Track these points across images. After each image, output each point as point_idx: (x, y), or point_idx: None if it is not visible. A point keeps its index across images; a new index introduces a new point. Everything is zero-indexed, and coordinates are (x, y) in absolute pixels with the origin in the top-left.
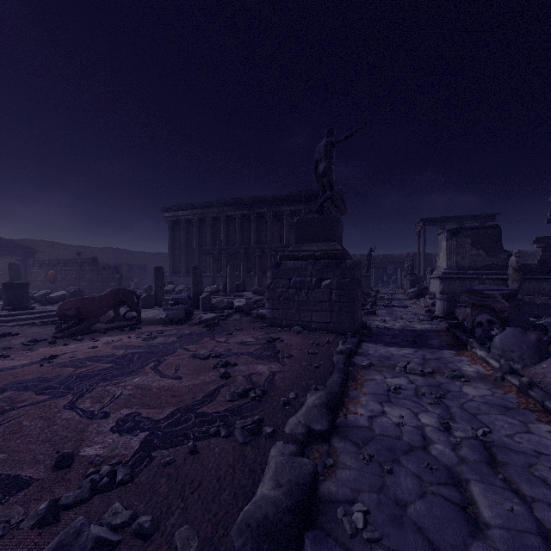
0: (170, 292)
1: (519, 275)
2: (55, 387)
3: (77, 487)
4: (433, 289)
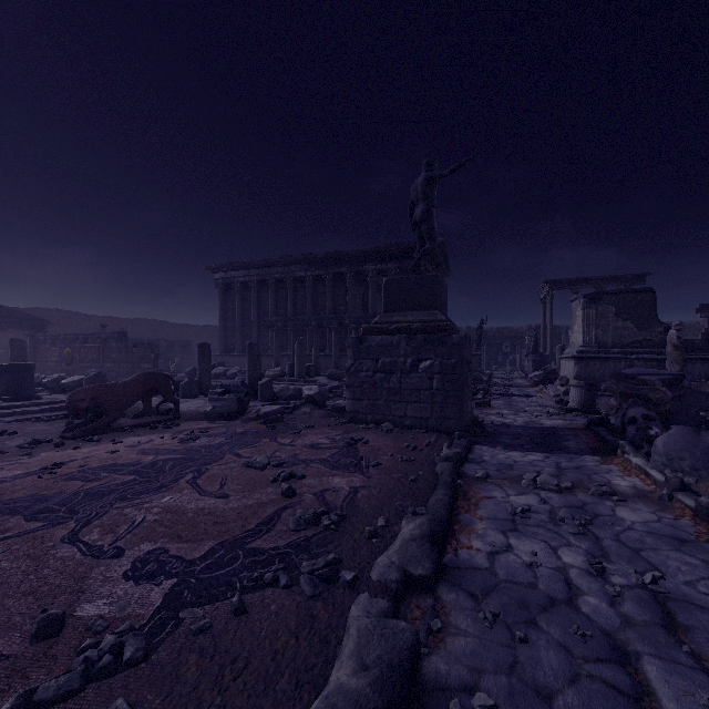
0: (221, 376)
1: (681, 355)
2: (53, 510)
3: (64, 670)
4: (565, 373)
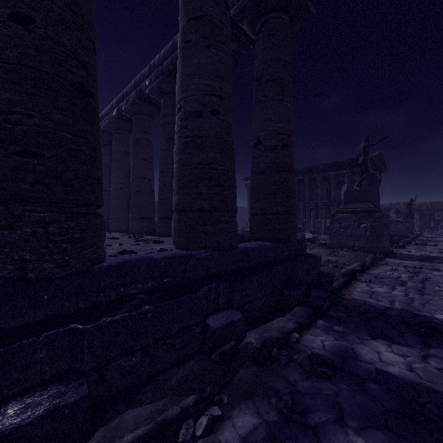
0: None
1: None
2: None
3: None
4: None
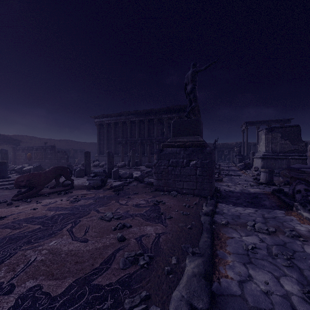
0: (97, 166)
1: None
2: None
3: None
4: (256, 165)
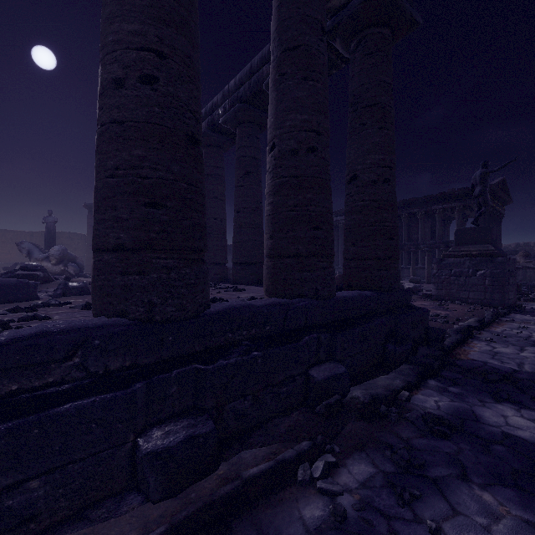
0: None
1: None
2: None
3: None
4: None
